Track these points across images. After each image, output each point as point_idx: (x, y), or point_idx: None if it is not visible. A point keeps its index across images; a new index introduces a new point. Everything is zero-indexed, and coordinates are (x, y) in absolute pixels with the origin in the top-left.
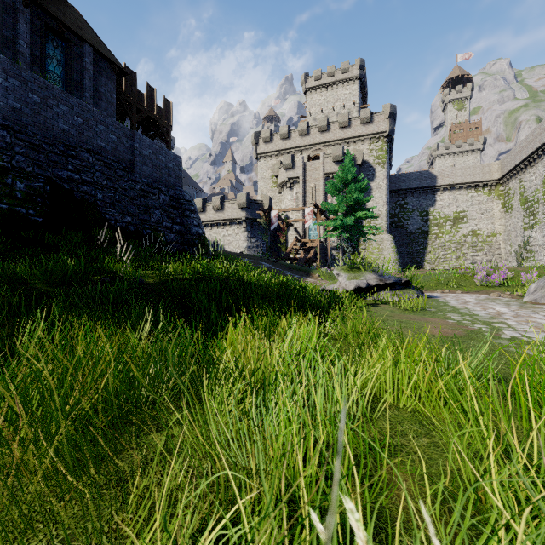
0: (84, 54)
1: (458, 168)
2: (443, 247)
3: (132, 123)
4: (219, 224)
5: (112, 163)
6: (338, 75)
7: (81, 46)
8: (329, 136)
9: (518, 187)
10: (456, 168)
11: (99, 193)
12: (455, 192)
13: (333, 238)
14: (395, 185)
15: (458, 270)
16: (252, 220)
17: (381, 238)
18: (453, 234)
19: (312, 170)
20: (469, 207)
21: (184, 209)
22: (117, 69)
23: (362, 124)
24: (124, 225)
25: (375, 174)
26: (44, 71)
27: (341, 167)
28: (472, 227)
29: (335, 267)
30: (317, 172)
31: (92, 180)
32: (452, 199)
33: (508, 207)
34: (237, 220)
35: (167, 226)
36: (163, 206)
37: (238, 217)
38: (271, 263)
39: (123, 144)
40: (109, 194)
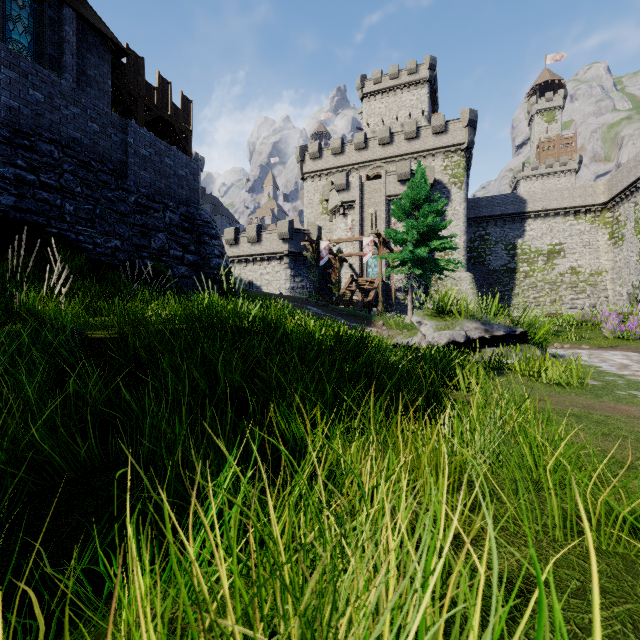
0: (64, 20)
1: (553, 189)
2: (534, 288)
3: (137, 123)
4: (255, 259)
5: (92, 162)
6: (403, 77)
7: (59, 9)
8: (392, 150)
9: (631, 212)
10: (551, 189)
11: (68, 204)
12: (549, 220)
13: (397, 276)
14: (474, 211)
15: (573, 316)
16: (296, 255)
17: (457, 276)
18: (547, 272)
19: (371, 192)
20: (567, 238)
21: (201, 234)
22: (111, 45)
23: (434, 135)
24: (109, 251)
25: (450, 197)
26: (3, 39)
27: (410, 183)
28: (571, 264)
29: (415, 312)
30: (377, 194)
31: (57, 185)
32: (546, 229)
33: (618, 237)
34: (277, 254)
35: (175, 255)
36: (171, 228)
37: (278, 251)
38: (319, 307)
39: (110, 137)
40: (85, 206)
